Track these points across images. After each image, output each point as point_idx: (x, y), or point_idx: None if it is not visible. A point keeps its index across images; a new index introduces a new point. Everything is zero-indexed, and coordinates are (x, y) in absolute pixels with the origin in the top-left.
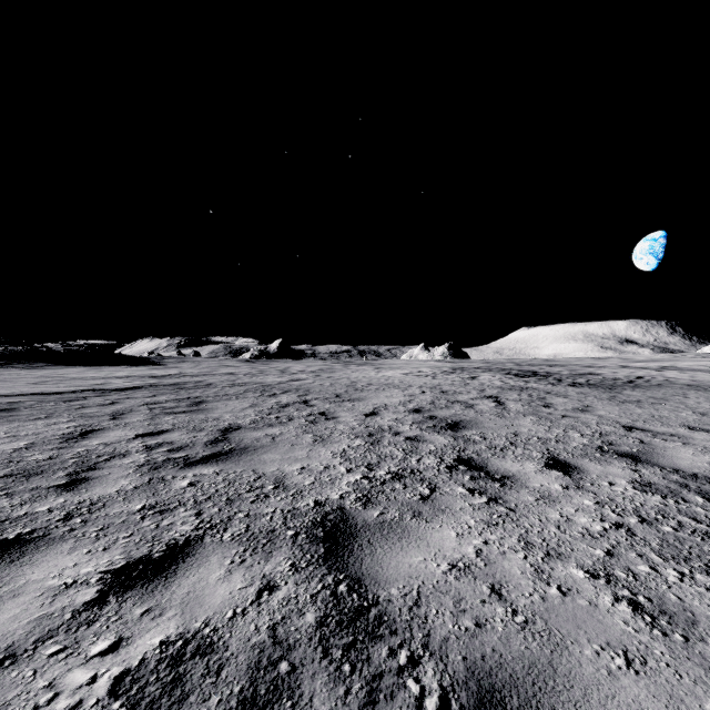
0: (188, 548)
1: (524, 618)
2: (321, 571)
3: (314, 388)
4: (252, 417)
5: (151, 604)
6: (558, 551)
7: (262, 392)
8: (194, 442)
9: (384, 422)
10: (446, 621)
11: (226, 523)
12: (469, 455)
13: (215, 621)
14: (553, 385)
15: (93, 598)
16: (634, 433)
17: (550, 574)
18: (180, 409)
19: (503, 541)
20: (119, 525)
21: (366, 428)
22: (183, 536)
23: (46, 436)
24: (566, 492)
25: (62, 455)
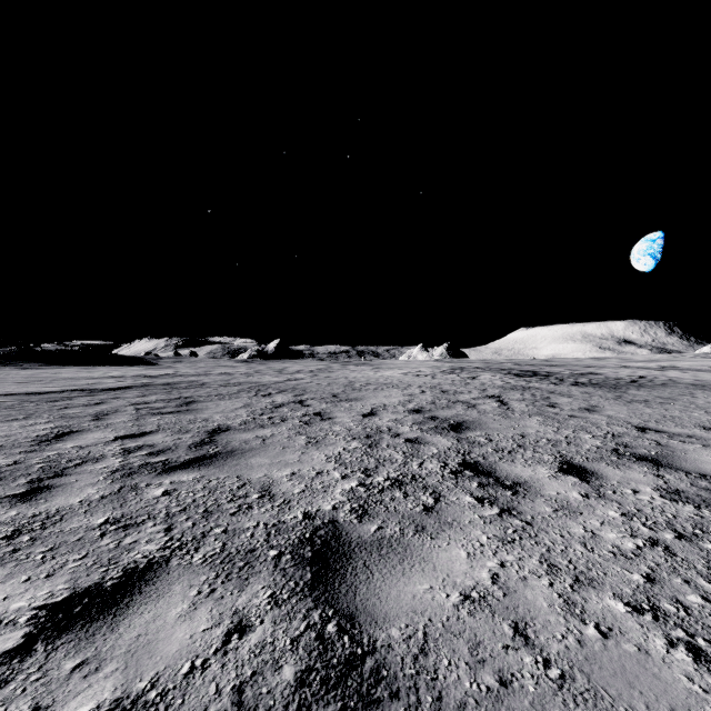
0: (148, 574)
1: (559, 672)
2: (305, 605)
3: (311, 388)
4: (243, 418)
5: (88, 653)
6: (589, 576)
7: (256, 391)
8: (178, 444)
9: (382, 422)
10: (461, 677)
11: (199, 540)
12: (475, 459)
13: (166, 680)
14: (555, 385)
15: (16, 646)
16: (648, 434)
17: (584, 607)
18: (168, 410)
19: (522, 563)
20: (72, 544)
21: (364, 429)
22: (145, 558)
23: (17, 438)
24: (586, 501)
25: (29, 459)
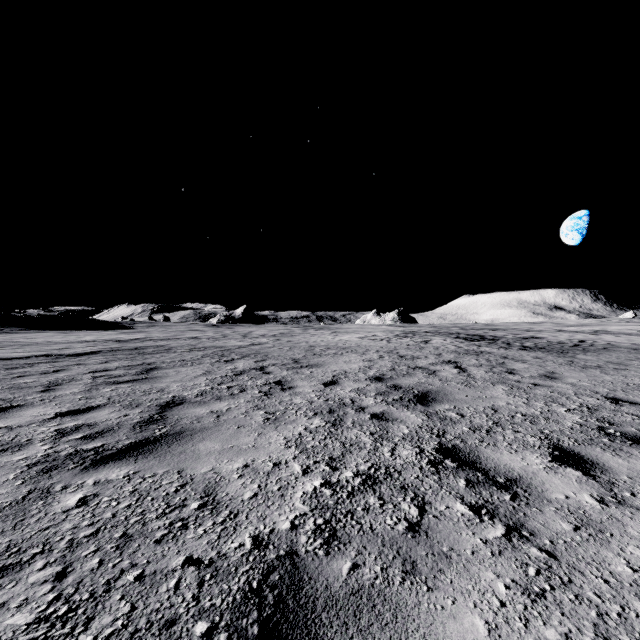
0: None
1: None
2: None
3: (273, 353)
4: (201, 388)
5: None
6: None
7: (220, 357)
8: (122, 423)
9: (345, 393)
10: None
11: (98, 600)
12: (453, 442)
13: None
14: (505, 349)
15: None
16: (624, 406)
17: None
18: (126, 378)
19: None
20: None
21: (326, 402)
22: None
23: None
24: (607, 510)
25: None
